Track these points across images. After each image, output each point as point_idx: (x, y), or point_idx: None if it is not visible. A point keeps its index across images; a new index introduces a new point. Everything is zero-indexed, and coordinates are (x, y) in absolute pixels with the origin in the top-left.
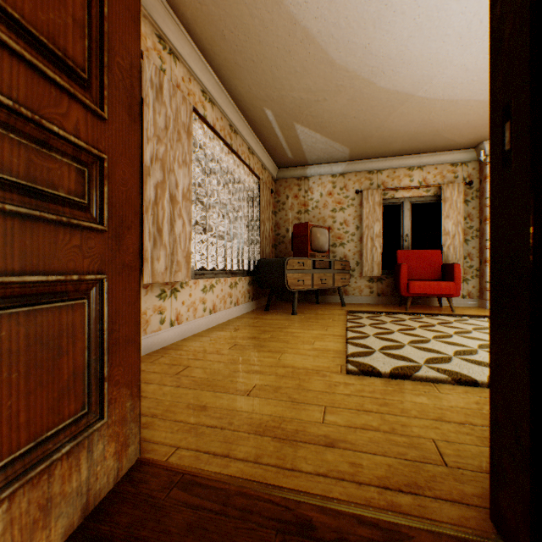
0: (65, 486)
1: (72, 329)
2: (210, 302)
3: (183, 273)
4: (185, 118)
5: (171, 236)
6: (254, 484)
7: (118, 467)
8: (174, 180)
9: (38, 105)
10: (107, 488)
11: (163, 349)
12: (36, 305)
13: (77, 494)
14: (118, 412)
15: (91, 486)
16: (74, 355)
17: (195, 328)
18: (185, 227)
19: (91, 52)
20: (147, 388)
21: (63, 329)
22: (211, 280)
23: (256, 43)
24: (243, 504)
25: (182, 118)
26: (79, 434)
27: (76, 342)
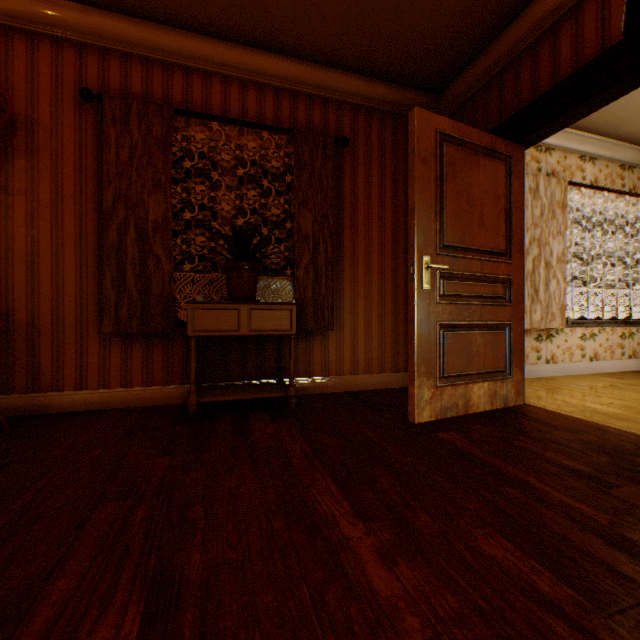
0: (499, 390)
1: (501, 339)
2: (589, 350)
3: (556, 322)
4: (558, 196)
5: (545, 294)
6: (581, 419)
7: (515, 400)
8: (548, 250)
9: (493, 271)
10: (510, 403)
11: (537, 378)
12: (492, 330)
13: (502, 396)
14: (515, 377)
15: (505, 397)
16: (501, 348)
17: (570, 370)
18: (559, 285)
19: (505, 241)
20: (526, 389)
21: (498, 339)
22: (590, 329)
23: (639, 98)
24: (572, 420)
25: (555, 199)
26: (502, 376)
27: (502, 344)
